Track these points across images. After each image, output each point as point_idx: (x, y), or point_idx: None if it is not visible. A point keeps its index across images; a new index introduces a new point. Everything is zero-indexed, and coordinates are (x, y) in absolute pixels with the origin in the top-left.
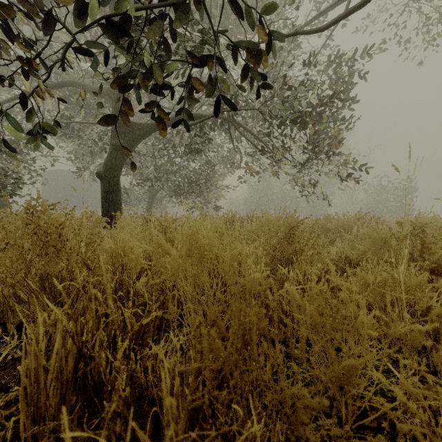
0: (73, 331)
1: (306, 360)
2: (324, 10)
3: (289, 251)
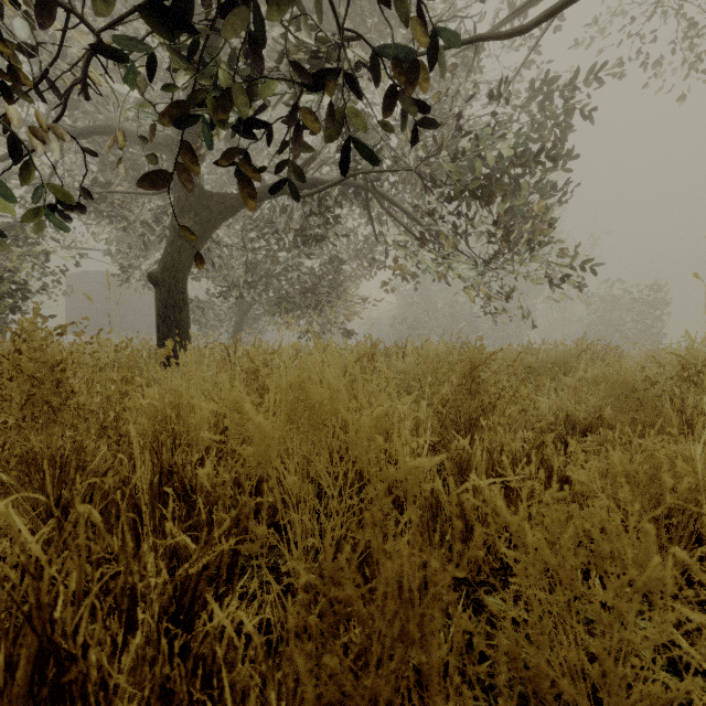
0: (31, 602)
1: (514, 620)
2: (525, 5)
3: (470, 406)
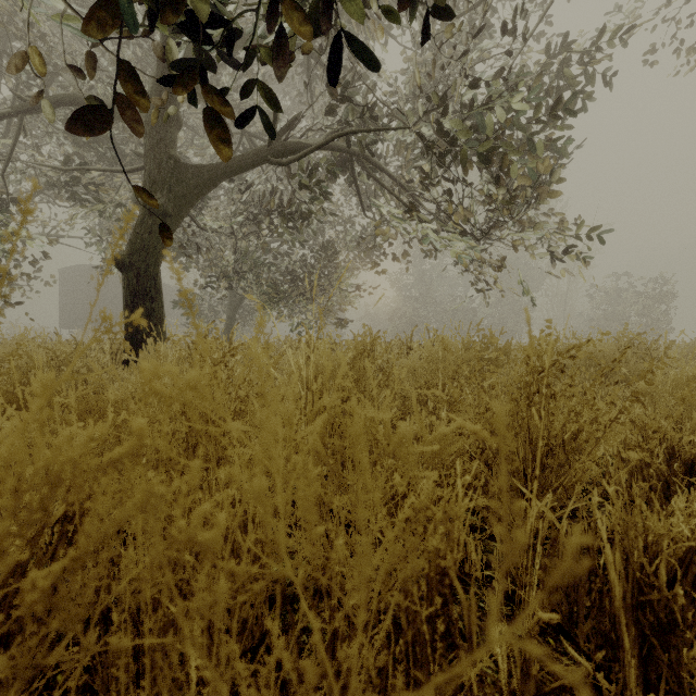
0: None
1: None
2: None
3: (533, 433)
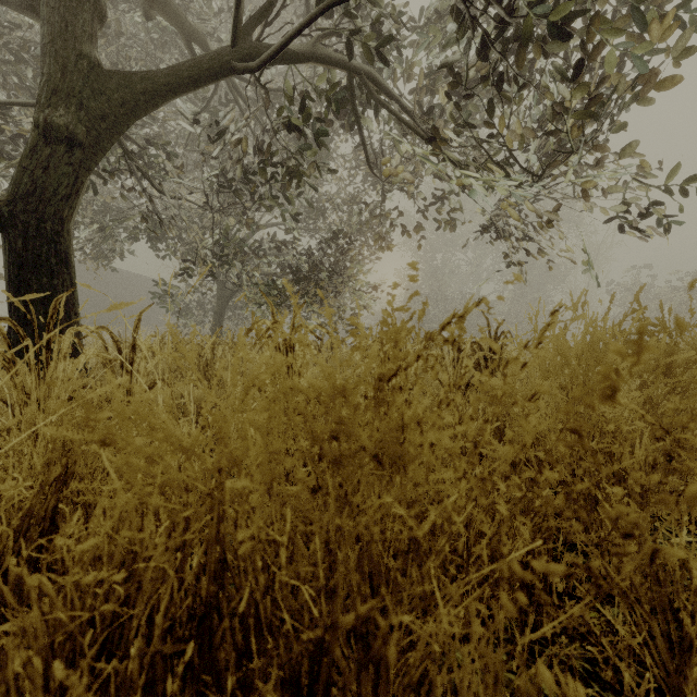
0: None
1: None
2: None
3: None
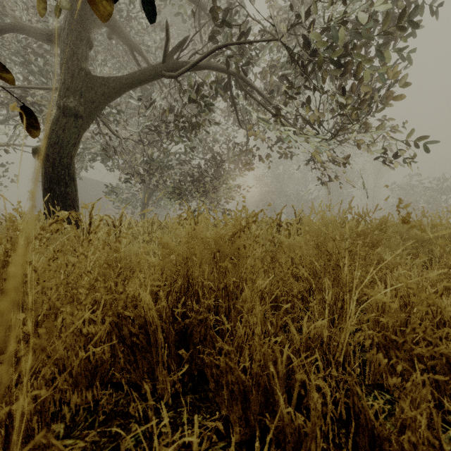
0: None
1: None
2: None
3: None
